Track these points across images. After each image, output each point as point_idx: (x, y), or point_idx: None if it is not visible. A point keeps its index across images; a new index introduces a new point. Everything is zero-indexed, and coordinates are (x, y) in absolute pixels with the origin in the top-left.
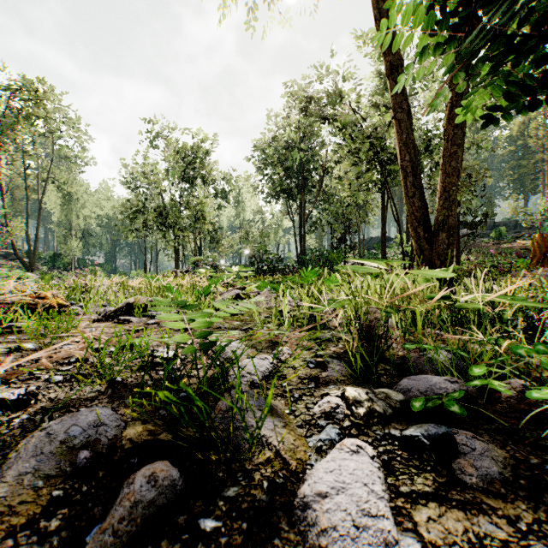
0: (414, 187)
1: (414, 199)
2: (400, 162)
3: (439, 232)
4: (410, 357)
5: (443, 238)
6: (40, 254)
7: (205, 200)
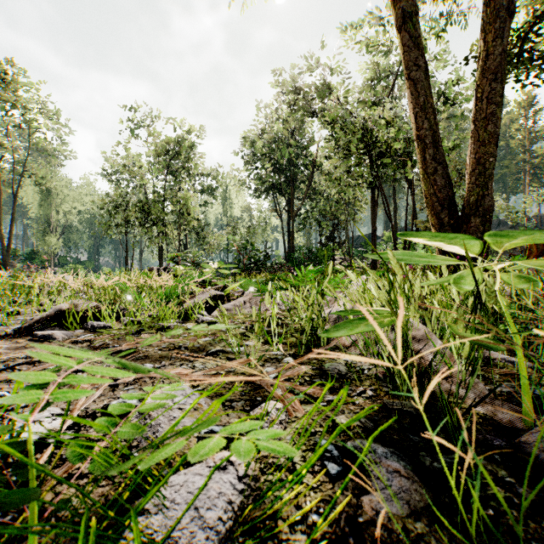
0: (436, 161)
1: (436, 177)
2: (416, 131)
3: (471, 217)
4: (504, 421)
5: (477, 224)
6: (17, 251)
7: (189, 195)
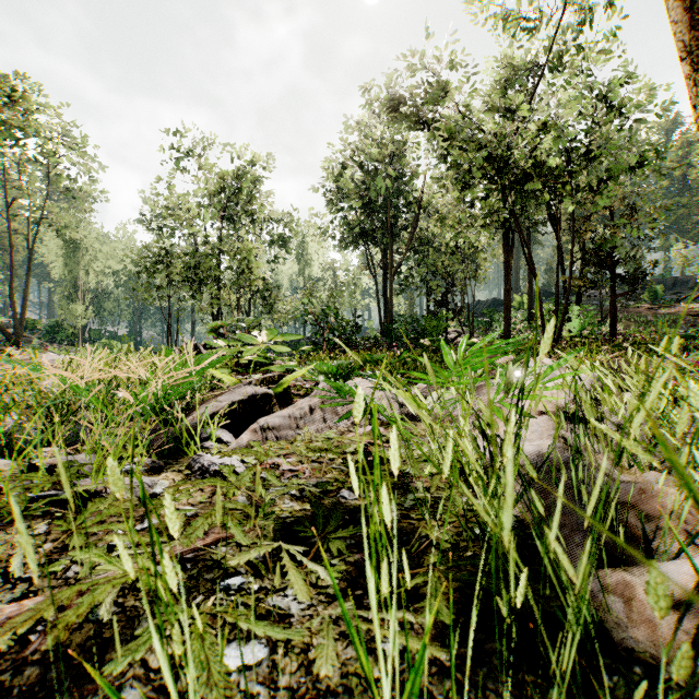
0: None
1: None
2: (690, 33)
3: None
4: None
5: None
6: (36, 323)
7: (251, 246)
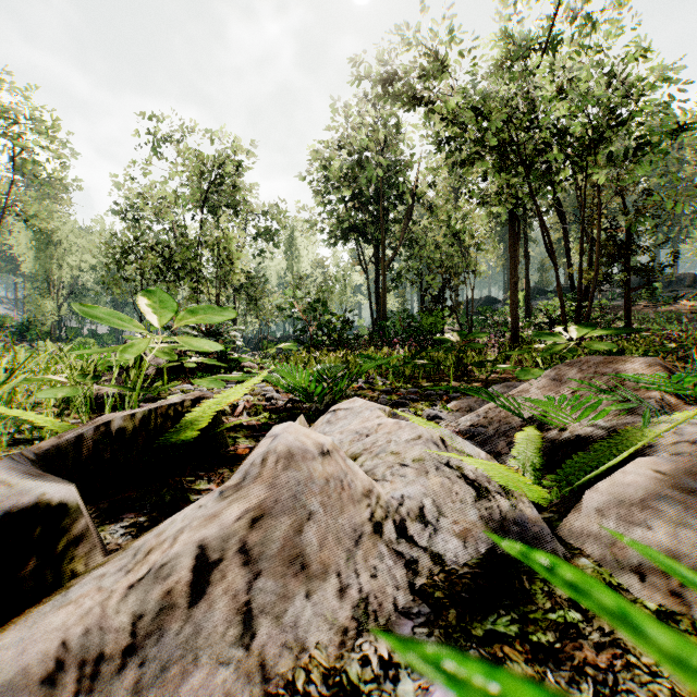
0: None
1: None
2: None
3: None
4: None
5: None
6: (5, 320)
7: (232, 235)
